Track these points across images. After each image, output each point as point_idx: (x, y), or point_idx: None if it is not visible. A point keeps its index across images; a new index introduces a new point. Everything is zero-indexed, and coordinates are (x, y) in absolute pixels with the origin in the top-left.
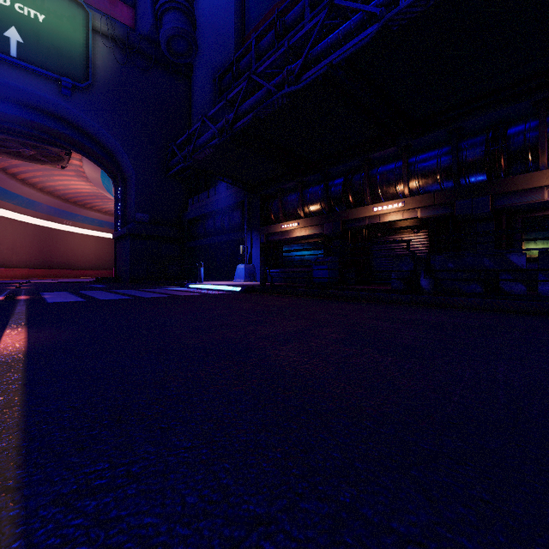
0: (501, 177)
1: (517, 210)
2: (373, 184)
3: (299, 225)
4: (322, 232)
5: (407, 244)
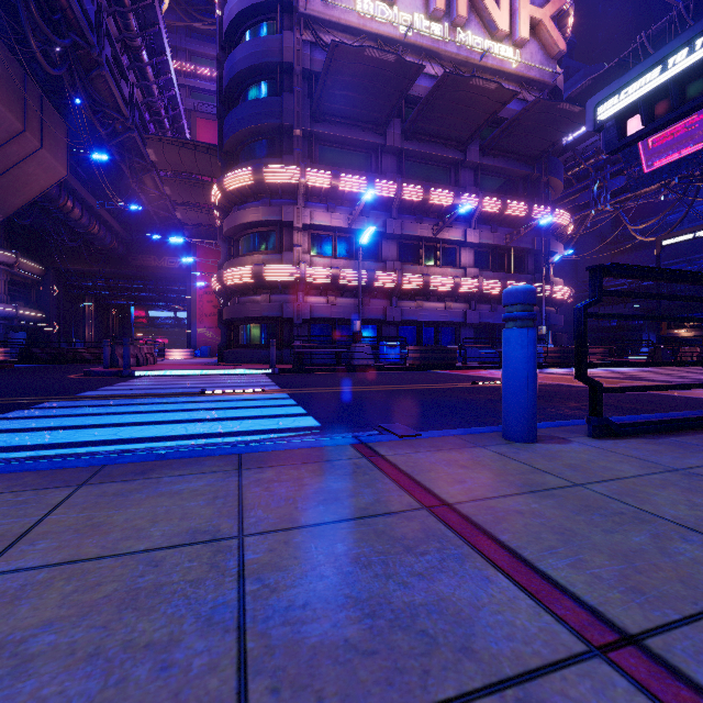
0: None
1: None
2: None
3: (687, 331)
4: (702, 335)
5: None
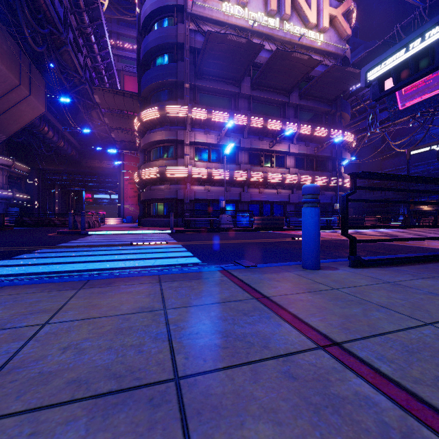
0: None
1: None
2: None
3: (427, 207)
4: (437, 209)
5: None
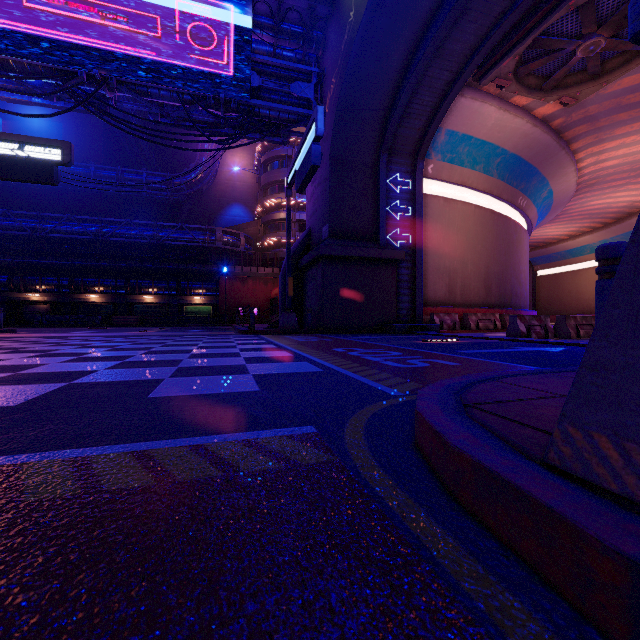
0: (74, 292)
1: (78, 302)
2: (26, 284)
3: None
4: None
5: (40, 312)
